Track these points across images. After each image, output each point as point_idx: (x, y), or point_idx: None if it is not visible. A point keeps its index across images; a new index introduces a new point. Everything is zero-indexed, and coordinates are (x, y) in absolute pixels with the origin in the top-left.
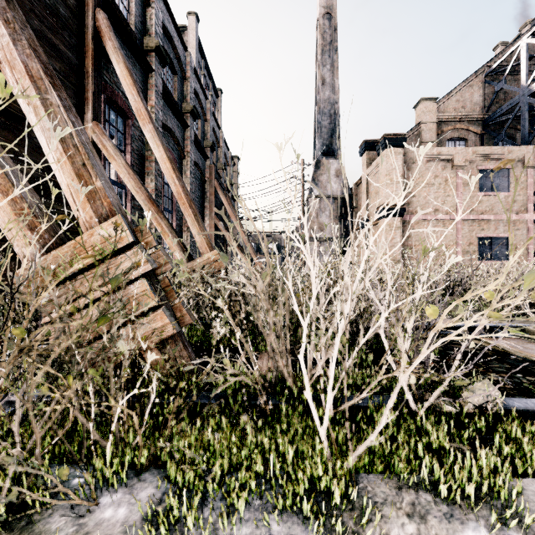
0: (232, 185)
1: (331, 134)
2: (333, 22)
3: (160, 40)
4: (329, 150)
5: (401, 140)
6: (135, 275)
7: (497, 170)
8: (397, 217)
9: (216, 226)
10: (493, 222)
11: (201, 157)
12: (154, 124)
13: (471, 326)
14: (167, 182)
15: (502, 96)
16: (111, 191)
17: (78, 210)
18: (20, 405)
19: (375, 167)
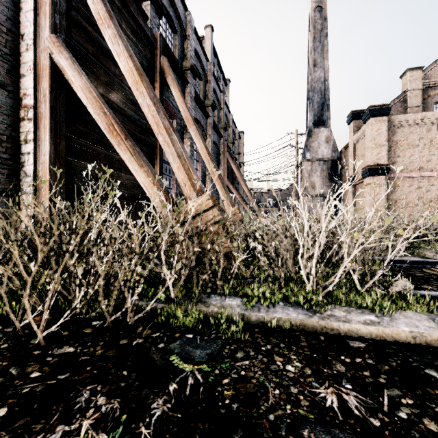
0: (239, 155)
1: (321, 107)
2: (323, 13)
3: (193, 60)
4: (320, 120)
5: (385, 109)
6: (214, 221)
7: None
8: (381, 176)
9: (227, 188)
10: None
11: (217, 137)
12: (196, 125)
13: (428, 261)
14: (196, 158)
15: None
16: (199, 180)
17: (187, 190)
18: (185, 270)
19: (361, 134)
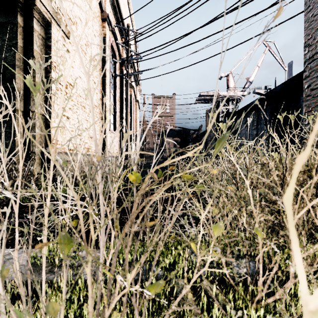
0: None
1: None
2: None
3: None
4: None
5: None
6: None
7: None
8: None
9: None
10: None
11: None
12: None
13: None
14: None
15: None
16: None
17: None
18: None
19: None
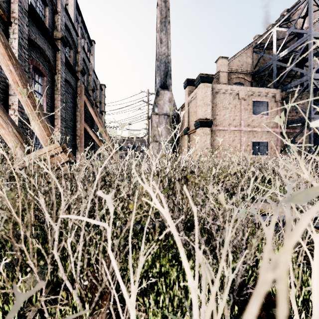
0: (100, 103)
1: (166, 75)
2: (167, 4)
3: None
4: (165, 85)
5: (210, 78)
6: None
7: (262, 102)
8: (208, 127)
9: (85, 130)
10: (260, 133)
11: (72, 77)
12: None
13: None
14: (37, 90)
15: (262, 61)
16: None
17: None
18: None
19: (194, 95)
